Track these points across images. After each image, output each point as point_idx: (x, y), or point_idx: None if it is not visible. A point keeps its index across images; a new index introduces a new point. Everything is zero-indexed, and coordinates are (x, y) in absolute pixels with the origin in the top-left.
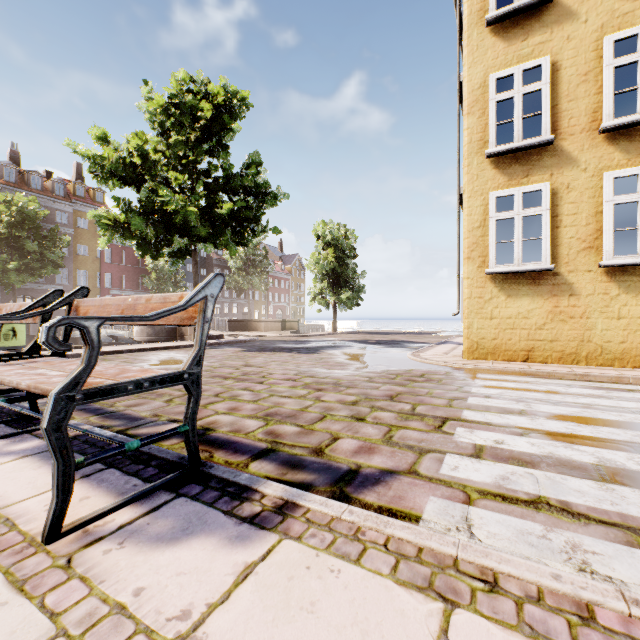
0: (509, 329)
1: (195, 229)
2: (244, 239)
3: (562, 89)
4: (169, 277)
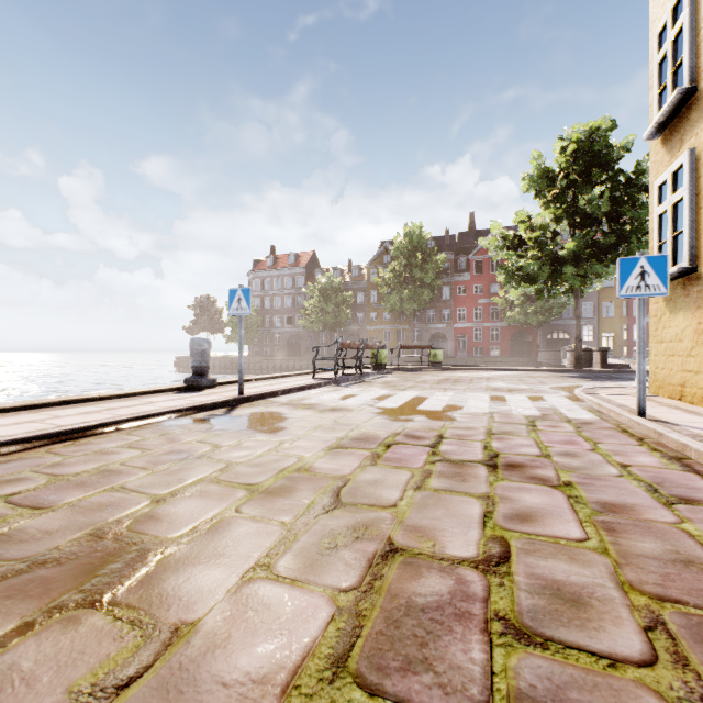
0: (670, 356)
1: (539, 275)
2: (590, 269)
3: (702, 5)
4: None
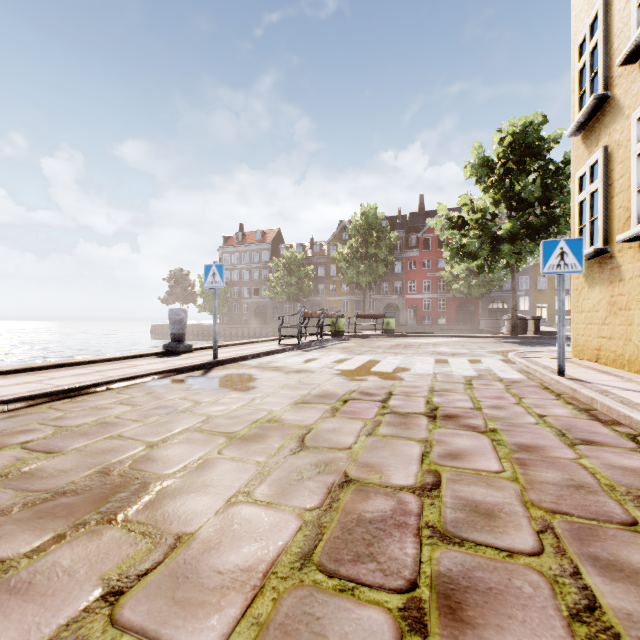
0: (589, 324)
1: (480, 252)
2: (524, 247)
3: (614, 23)
4: None
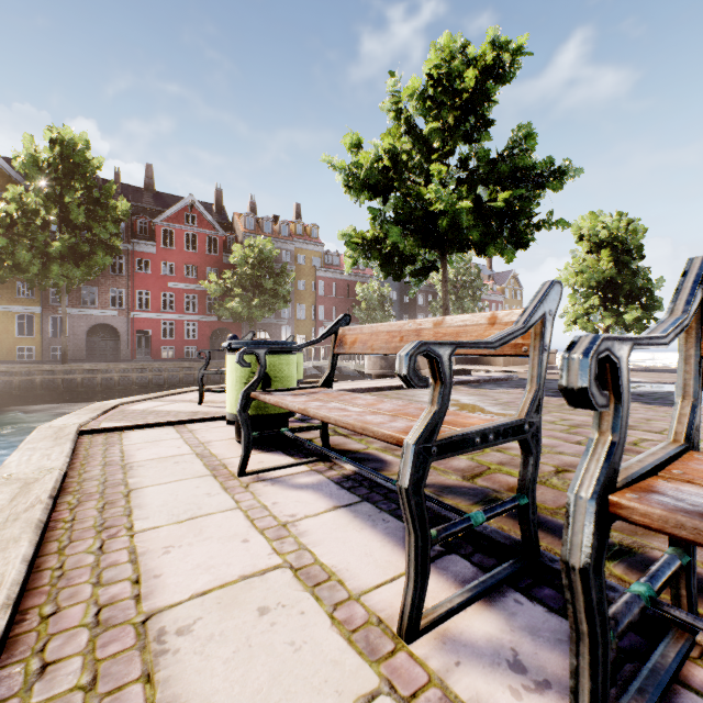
0: None
1: (462, 233)
2: (522, 239)
3: None
4: (377, 306)
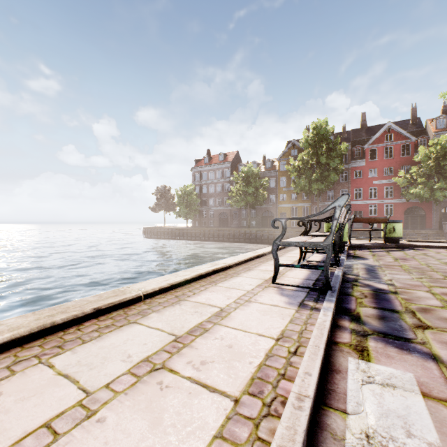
0: None
1: None
2: None
3: None
4: None
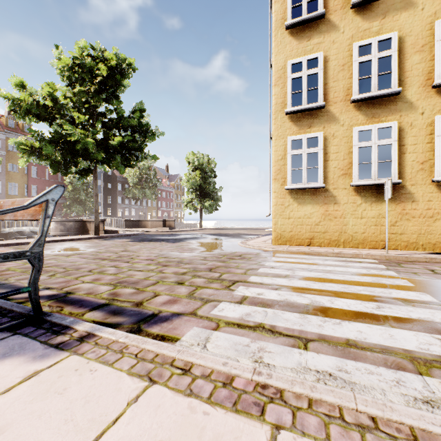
0: (299, 225)
1: (93, 154)
2: (130, 163)
3: (330, 74)
4: (82, 189)
